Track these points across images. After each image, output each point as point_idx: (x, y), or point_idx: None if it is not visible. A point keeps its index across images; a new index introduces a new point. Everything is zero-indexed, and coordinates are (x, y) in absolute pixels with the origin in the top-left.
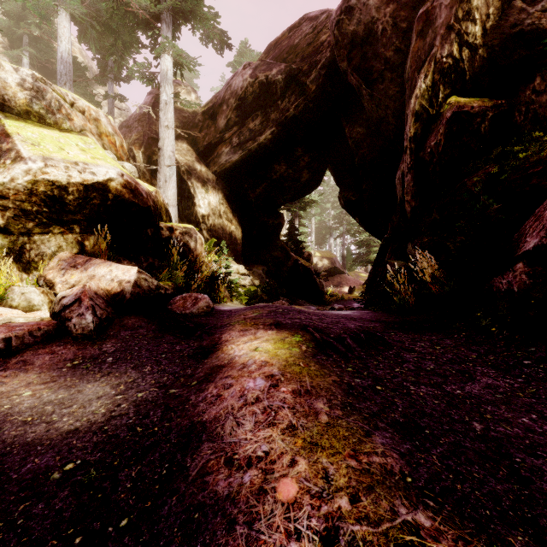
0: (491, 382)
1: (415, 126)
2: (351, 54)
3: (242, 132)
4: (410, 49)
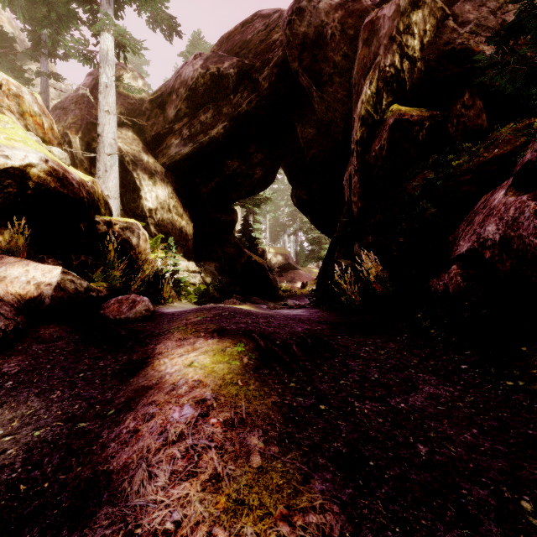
0: (432, 391)
1: (361, 130)
2: (302, 55)
3: (193, 124)
4: (357, 56)
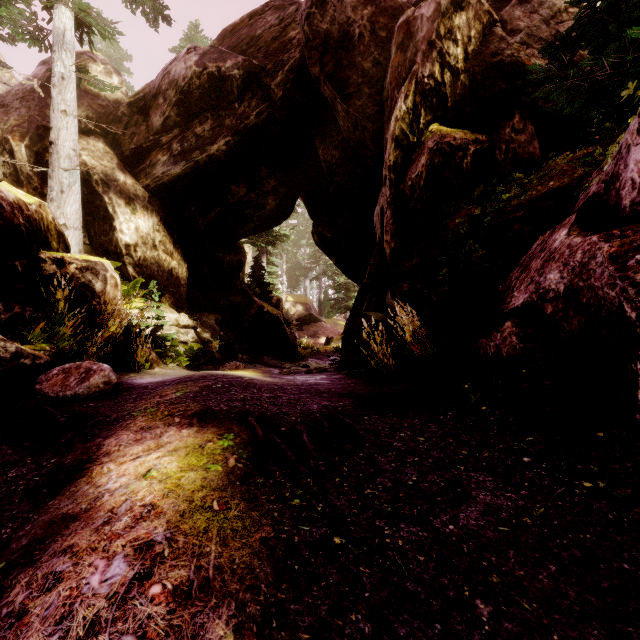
0: (489, 500)
1: (395, 154)
2: (324, 58)
3: (186, 136)
4: (390, 63)
